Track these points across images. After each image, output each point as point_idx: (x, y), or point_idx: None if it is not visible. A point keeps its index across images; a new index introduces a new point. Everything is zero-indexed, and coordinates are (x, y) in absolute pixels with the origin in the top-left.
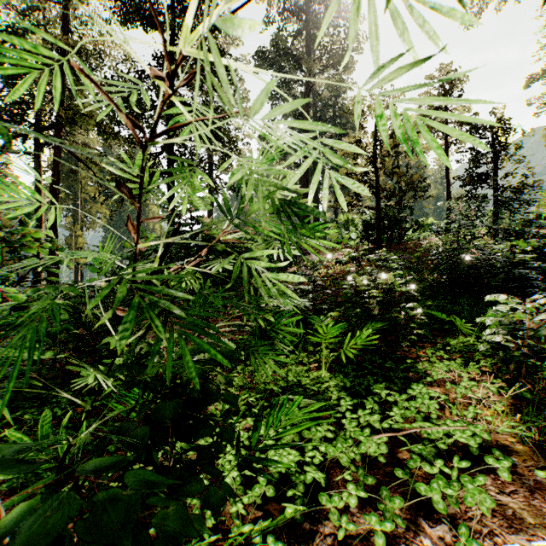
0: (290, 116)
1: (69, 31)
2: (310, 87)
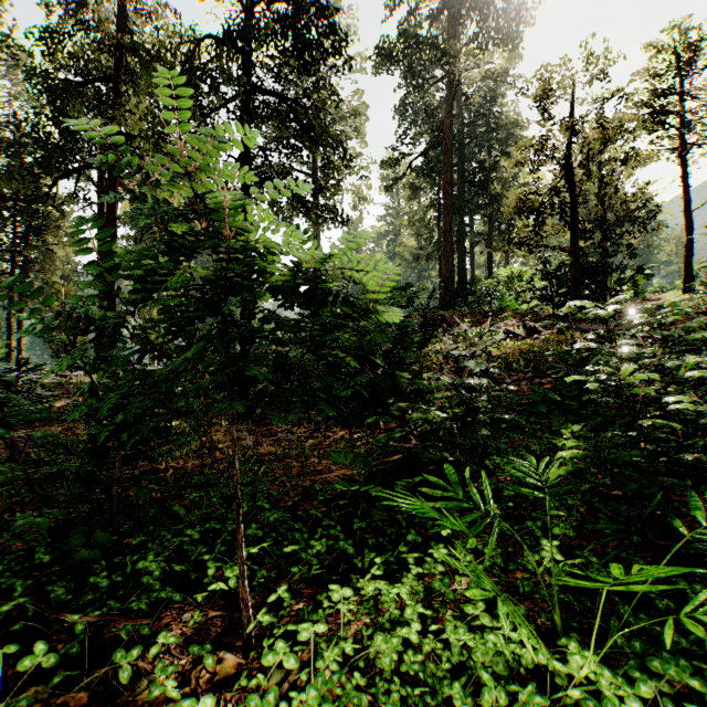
0: (424, 137)
1: (132, 35)
2: (454, 87)
